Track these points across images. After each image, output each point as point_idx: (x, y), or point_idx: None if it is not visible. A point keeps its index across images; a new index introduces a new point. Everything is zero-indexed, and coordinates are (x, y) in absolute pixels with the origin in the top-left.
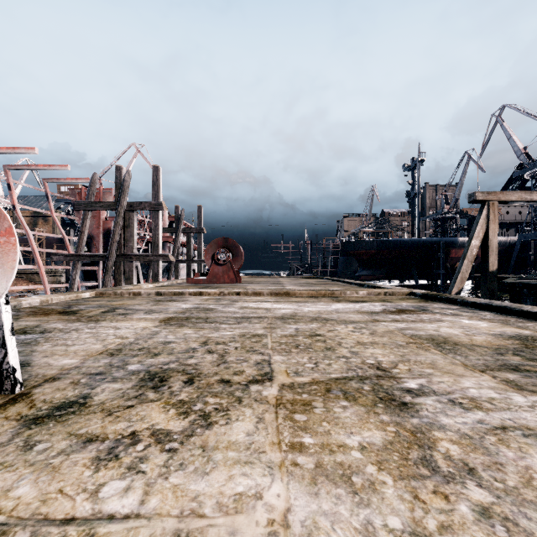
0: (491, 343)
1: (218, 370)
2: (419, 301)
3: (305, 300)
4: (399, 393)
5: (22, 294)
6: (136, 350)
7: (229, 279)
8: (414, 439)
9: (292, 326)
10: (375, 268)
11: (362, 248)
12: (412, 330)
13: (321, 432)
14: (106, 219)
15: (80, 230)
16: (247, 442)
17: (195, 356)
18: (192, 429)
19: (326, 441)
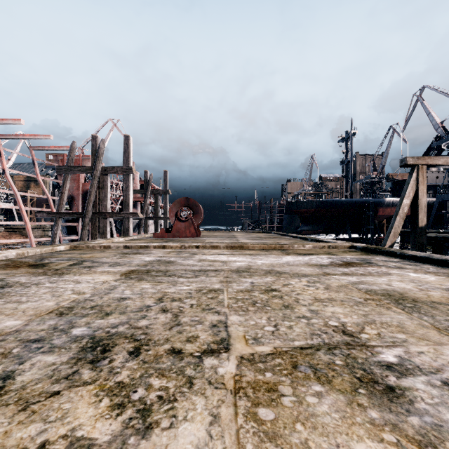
0: None
1: (170, 335)
2: (361, 254)
3: (258, 253)
4: (379, 371)
5: (15, 246)
6: (88, 308)
7: (190, 234)
8: None
9: (247, 280)
10: (314, 224)
11: (303, 207)
12: (365, 284)
13: (297, 444)
14: (85, 182)
15: (61, 191)
16: None
17: (147, 316)
18: (124, 437)
19: None
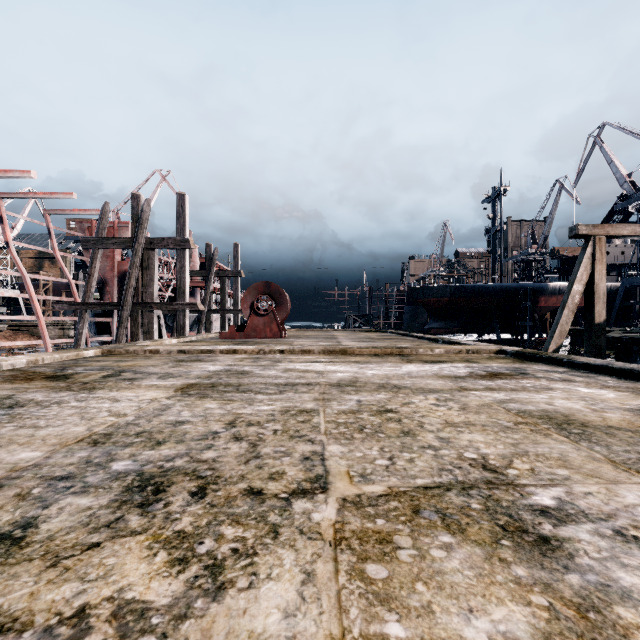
0: (633, 424)
1: (246, 471)
2: (513, 361)
3: (367, 360)
4: (530, 517)
5: (22, 350)
6: (132, 435)
7: (272, 333)
8: (588, 626)
9: (352, 397)
10: (448, 319)
11: (432, 296)
12: (516, 403)
13: (417, 608)
14: (122, 260)
15: (89, 272)
16: (284, 636)
17: (214, 445)
18: (188, 600)
19: (429, 633)
